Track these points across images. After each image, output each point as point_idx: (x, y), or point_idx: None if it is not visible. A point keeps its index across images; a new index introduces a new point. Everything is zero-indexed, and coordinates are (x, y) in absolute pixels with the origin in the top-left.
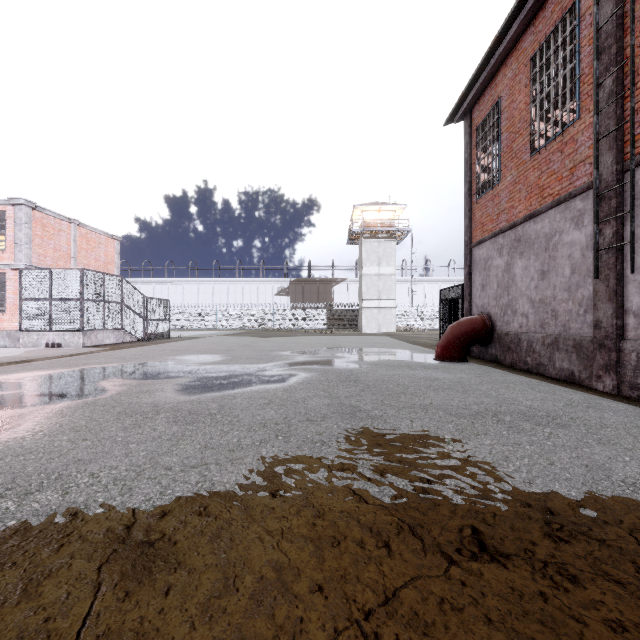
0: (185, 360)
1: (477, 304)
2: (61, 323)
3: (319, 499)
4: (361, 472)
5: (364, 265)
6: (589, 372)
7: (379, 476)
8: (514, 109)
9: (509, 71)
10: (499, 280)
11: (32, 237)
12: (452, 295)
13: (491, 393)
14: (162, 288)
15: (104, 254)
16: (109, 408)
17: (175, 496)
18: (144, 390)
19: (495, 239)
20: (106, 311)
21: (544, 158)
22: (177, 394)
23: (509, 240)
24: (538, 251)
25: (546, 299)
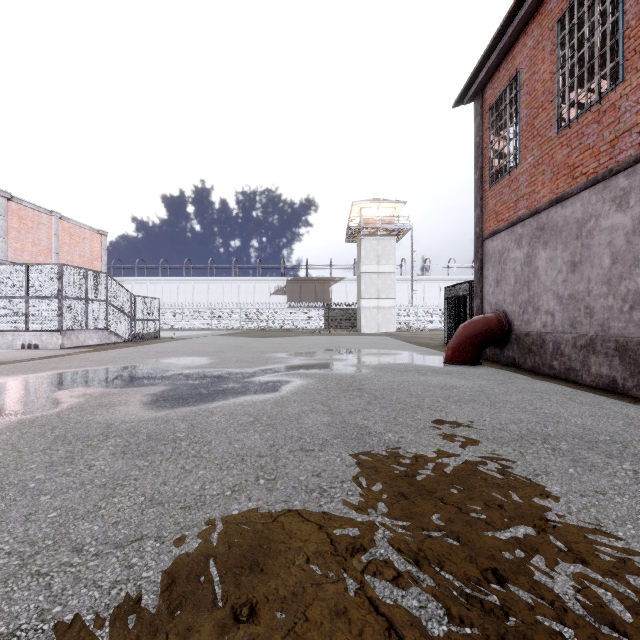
0: (167, 363)
1: (490, 301)
2: (38, 322)
3: (316, 633)
4: (383, 556)
5: (363, 263)
6: (637, 380)
7: (414, 566)
8: (536, 81)
9: (530, 39)
10: (517, 274)
11: (7, 230)
12: (458, 293)
13: (525, 406)
14: (156, 287)
15: (89, 250)
16: (46, 430)
17: (62, 623)
18: (104, 403)
19: (512, 229)
20: (89, 310)
21: (575, 132)
22: (142, 409)
23: (530, 229)
24: (567, 239)
25: (578, 294)
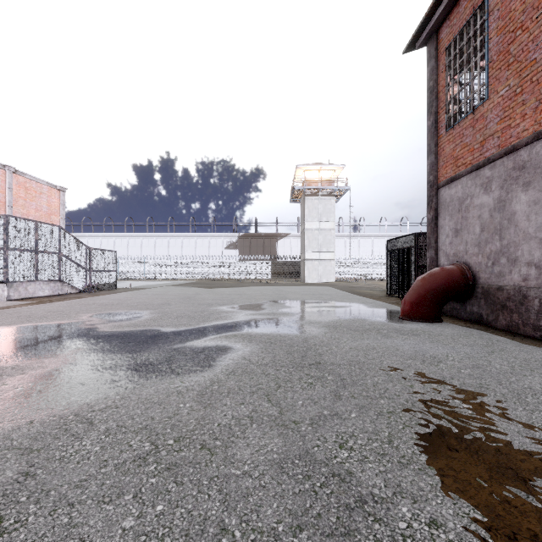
0: (99, 320)
1: (447, 252)
2: None
3: None
4: None
5: (306, 220)
6: None
7: None
8: (512, 1)
9: None
10: (484, 222)
11: None
12: (402, 245)
13: None
14: (122, 242)
15: (47, 204)
16: None
17: None
18: None
19: (477, 172)
20: (39, 261)
21: None
22: None
23: (503, 170)
24: None
25: None
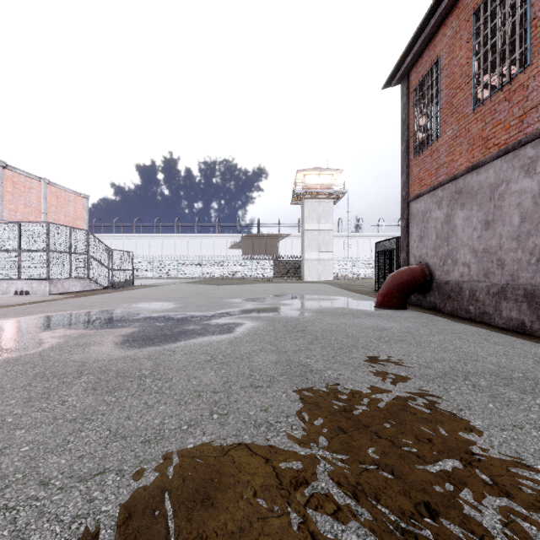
0: (138, 308)
1: (415, 254)
2: (29, 272)
3: None
4: (324, 490)
5: (306, 222)
6: None
7: (352, 500)
8: (454, 66)
9: (449, 30)
10: (438, 231)
11: (3, 193)
12: (387, 247)
13: (447, 346)
14: (131, 242)
15: (73, 210)
16: (28, 368)
17: None
18: (81, 343)
19: (434, 192)
20: (72, 261)
21: (488, 109)
22: (113, 348)
23: (449, 192)
24: (481, 201)
25: (491, 248)
